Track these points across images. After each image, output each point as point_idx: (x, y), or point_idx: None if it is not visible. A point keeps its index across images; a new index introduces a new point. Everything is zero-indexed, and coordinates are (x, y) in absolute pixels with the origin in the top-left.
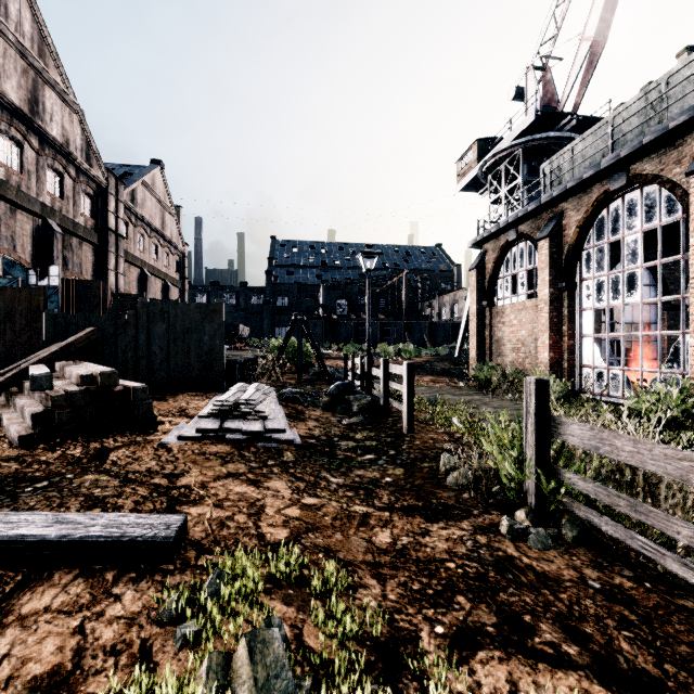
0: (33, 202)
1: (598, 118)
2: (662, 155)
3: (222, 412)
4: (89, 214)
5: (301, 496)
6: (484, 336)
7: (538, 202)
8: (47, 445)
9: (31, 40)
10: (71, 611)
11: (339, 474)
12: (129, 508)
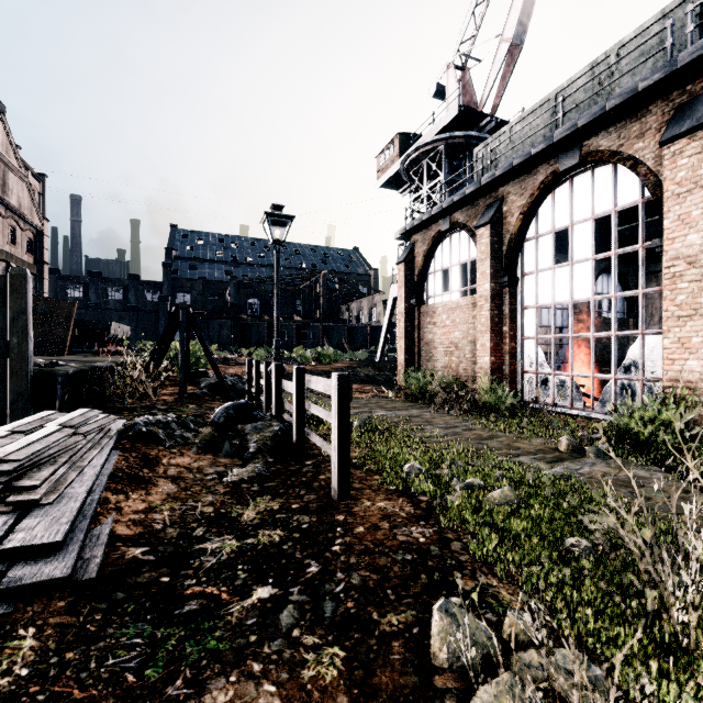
0: None
1: None
2: (621, 128)
3: None
4: None
5: None
6: (413, 338)
7: (478, 183)
8: None
9: None
10: None
11: None
12: None
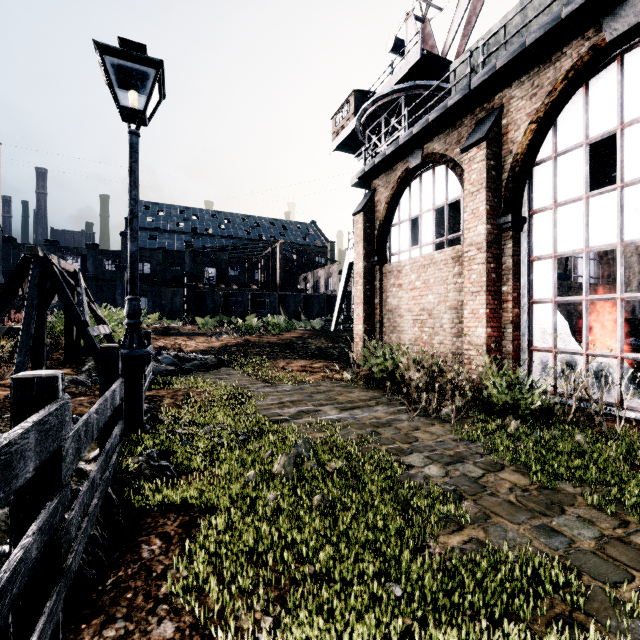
0: None
1: None
2: None
3: None
4: None
5: None
6: (373, 304)
7: (466, 87)
8: None
9: None
10: None
11: None
12: None
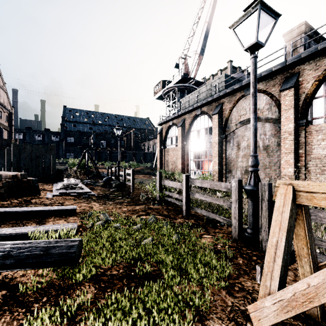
0: None
1: (201, 82)
2: (208, 107)
3: (65, 187)
4: None
5: (102, 205)
6: (162, 159)
7: (178, 114)
8: None
9: None
10: (60, 219)
11: (111, 201)
12: None
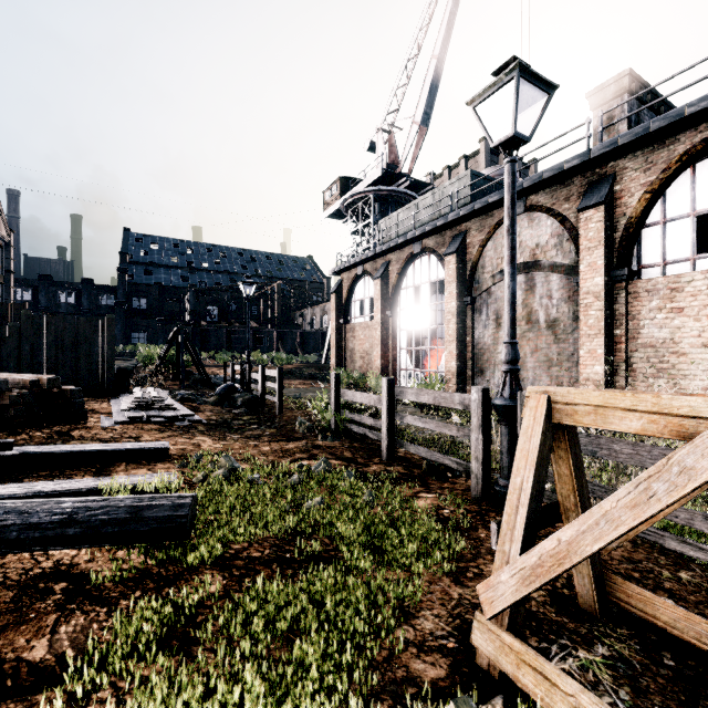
0: None
1: (424, 182)
2: (437, 238)
3: (140, 406)
4: None
5: (219, 441)
6: (341, 347)
7: (374, 251)
8: (4, 433)
9: None
10: (139, 468)
11: (237, 434)
12: None
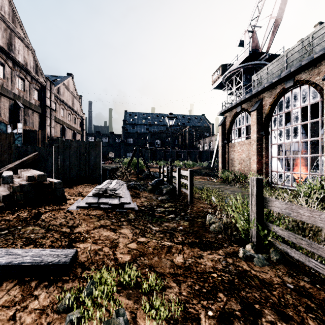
0: (9, 92)
1: (278, 55)
2: (310, 71)
3: (99, 194)
4: (37, 98)
5: (137, 237)
6: (225, 157)
7: (251, 93)
8: (10, 211)
9: (8, 15)
10: (9, 305)
11: (157, 225)
12: (48, 244)
